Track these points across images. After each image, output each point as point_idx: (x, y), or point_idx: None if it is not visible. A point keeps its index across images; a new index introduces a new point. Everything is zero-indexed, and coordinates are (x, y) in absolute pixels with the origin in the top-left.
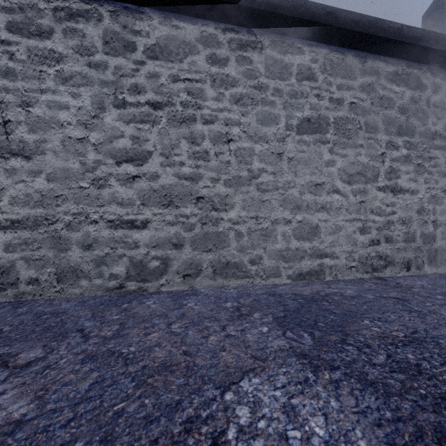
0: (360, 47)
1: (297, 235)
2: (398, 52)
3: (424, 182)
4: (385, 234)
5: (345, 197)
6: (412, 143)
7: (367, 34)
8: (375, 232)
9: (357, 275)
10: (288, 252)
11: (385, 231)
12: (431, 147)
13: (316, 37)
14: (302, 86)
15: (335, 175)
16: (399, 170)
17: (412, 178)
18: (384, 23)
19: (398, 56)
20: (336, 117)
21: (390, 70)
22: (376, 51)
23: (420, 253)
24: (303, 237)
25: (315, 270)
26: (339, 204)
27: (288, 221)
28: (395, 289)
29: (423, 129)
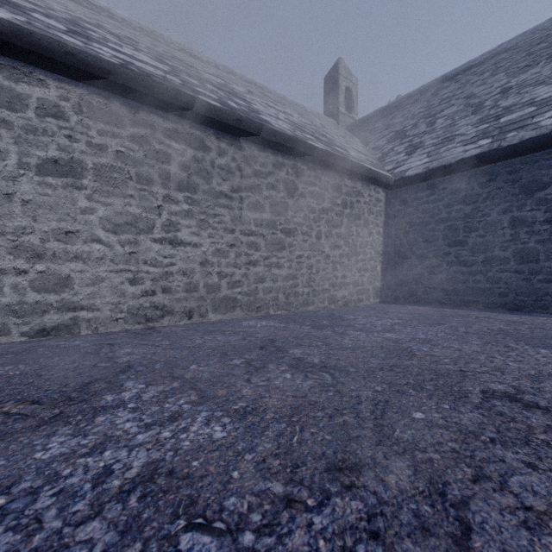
0: (129, 96)
1: (38, 287)
2: (175, 111)
3: (208, 236)
4: (162, 285)
5: (110, 247)
6: (194, 199)
7: (127, 86)
8: (150, 283)
9: (127, 327)
10: (23, 306)
11: (163, 282)
12: (216, 205)
13: (65, 73)
14: (46, 123)
15: (96, 224)
16: (180, 224)
17: (194, 232)
18: (145, 80)
19: (179, 115)
20: (97, 163)
21: (169, 126)
22: (151, 105)
23: (204, 302)
24: (47, 289)
25: (65, 324)
26: (102, 254)
27: (22, 271)
28: (135, 336)
29: (207, 188)
